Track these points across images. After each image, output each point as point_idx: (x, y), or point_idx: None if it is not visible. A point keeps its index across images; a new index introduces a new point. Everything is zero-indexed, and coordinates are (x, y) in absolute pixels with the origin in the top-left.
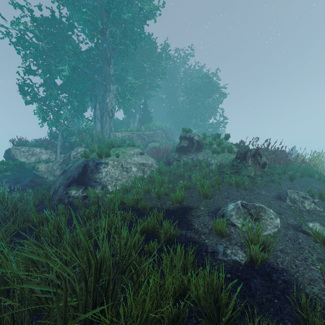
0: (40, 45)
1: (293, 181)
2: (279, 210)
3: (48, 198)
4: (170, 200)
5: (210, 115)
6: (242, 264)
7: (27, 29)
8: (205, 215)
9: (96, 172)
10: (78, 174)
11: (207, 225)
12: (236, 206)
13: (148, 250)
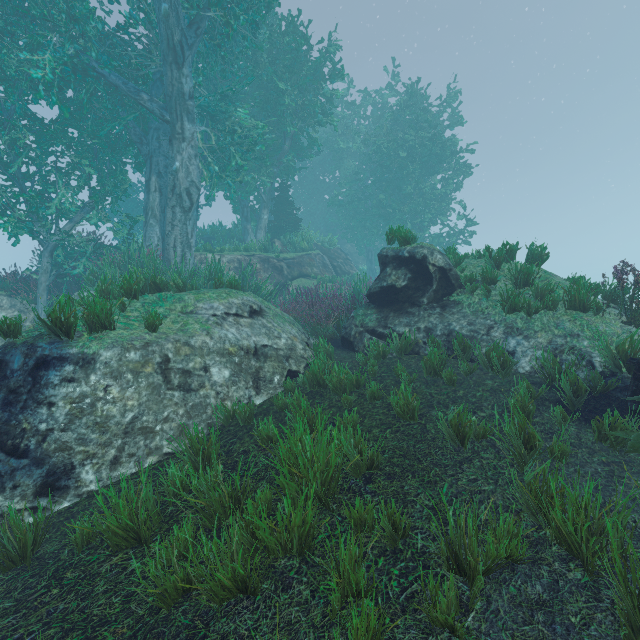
0: None
1: None
2: None
3: None
4: None
5: (435, 215)
6: None
7: None
8: None
9: (28, 402)
10: None
11: None
12: None
13: None
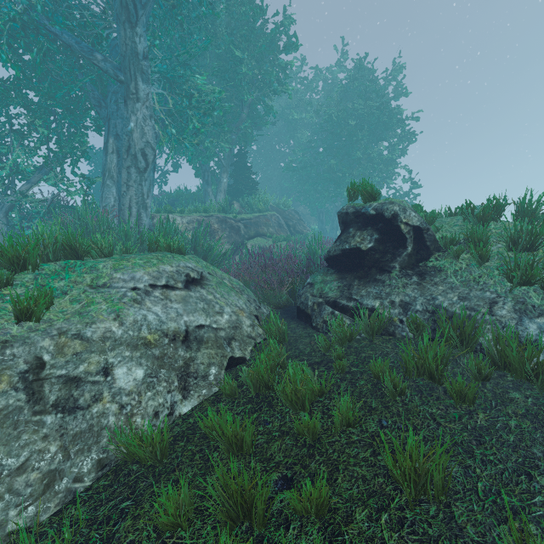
0: None
1: None
2: None
3: None
4: None
5: (381, 179)
6: None
7: None
8: None
9: None
10: None
11: None
12: None
13: None
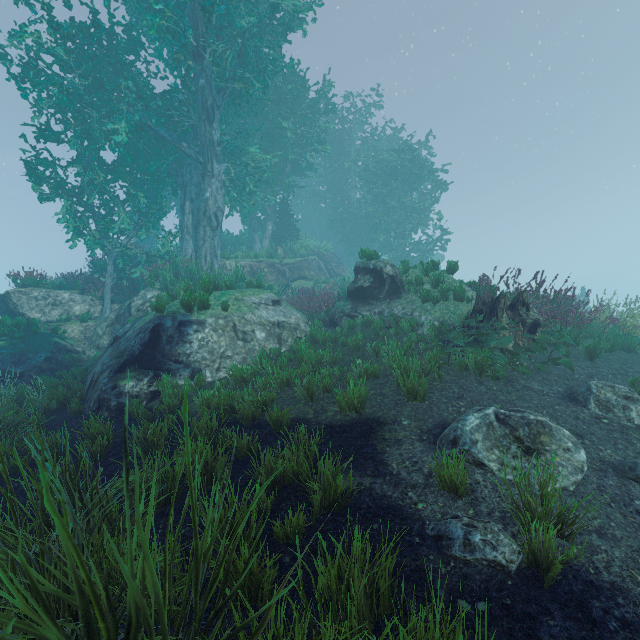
0: (68, 81)
1: (595, 359)
2: (576, 427)
3: (79, 396)
4: (335, 403)
5: (416, 225)
6: (513, 572)
7: (40, 47)
8: (414, 439)
9: (179, 341)
10: (141, 345)
11: (419, 463)
12: (485, 421)
13: (283, 531)
